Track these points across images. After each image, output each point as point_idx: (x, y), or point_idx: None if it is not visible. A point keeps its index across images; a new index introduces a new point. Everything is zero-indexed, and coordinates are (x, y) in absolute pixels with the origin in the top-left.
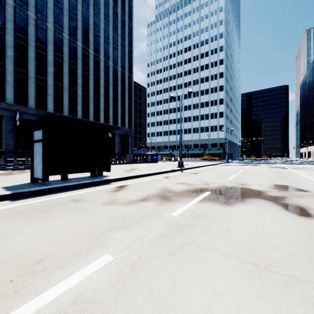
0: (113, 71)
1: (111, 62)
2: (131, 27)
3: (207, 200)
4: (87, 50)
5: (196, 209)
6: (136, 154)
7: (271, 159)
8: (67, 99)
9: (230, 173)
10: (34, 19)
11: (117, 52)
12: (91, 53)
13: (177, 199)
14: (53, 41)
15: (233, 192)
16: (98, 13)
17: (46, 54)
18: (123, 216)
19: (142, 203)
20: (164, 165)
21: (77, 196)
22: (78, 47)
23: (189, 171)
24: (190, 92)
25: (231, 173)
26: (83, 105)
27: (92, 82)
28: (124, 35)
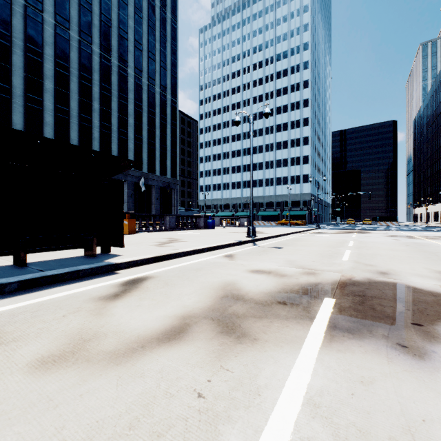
0: (148, 92)
1: (144, 79)
2: (175, 29)
3: (346, 334)
4: (107, 58)
5: (339, 396)
6: (180, 215)
7: (377, 224)
8: (77, 132)
9: (337, 247)
10: (21, 6)
11: (153, 65)
12: (114, 64)
13: (264, 333)
14: (53, 42)
15: (385, 297)
16: (125, 4)
17: (42, 61)
18: None
19: (162, 357)
20: (224, 232)
21: None
22: (94, 53)
23: (267, 243)
24: (267, 113)
25: (339, 248)
26: (101, 142)
27: (116, 107)
28: (165, 40)
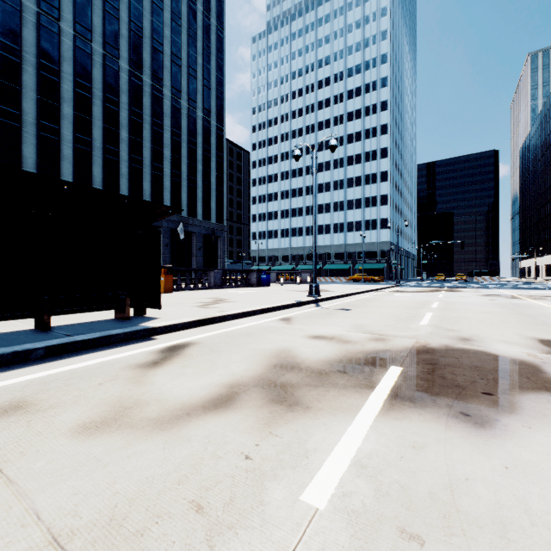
0: (188, 117)
1: (184, 101)
2: (221, 39)
3: (407, 403)
4: (138, 76)
5: (387, 459)
6: (228, 270)
7: (473, 280)
8: (101, 167)
9: (418, 309)
10: (34, 14)
11: (195, 83)
12: (146, 83)
13: (318, 401)
14: (72, 58)
15: (460, 366)
16: (159, 9)
17: (59, 81)
18: (110, 515)
19: (208, 424)
20: (282, 290)
21: (27, 390)
22: (122, 70)
23: (332, 304)
24: (333, 146)
25: (419, 310)
26: (130, 179)
27: (149, 136)
28: (208, 52)
